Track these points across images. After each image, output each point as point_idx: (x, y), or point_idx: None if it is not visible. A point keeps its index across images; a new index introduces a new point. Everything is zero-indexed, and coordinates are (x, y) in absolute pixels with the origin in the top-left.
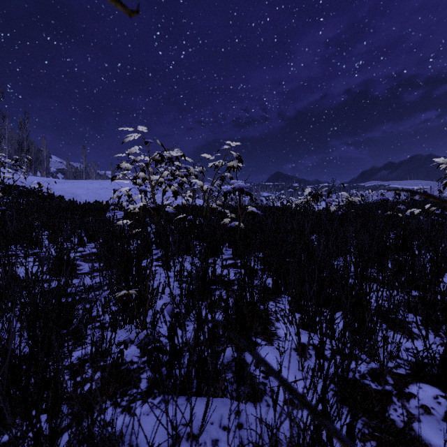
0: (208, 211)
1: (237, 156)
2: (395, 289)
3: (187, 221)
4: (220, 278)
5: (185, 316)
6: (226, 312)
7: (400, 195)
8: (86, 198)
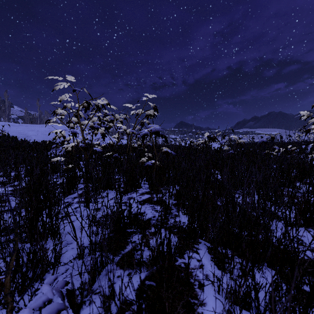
0: (130, 150)
1: (153, 106)
2: (301, 227)
3: (113, 157)
4: (136, 220)
5: (88, 287)
6: (137, 302)
7: (274, 138)
8: (36, 138)
